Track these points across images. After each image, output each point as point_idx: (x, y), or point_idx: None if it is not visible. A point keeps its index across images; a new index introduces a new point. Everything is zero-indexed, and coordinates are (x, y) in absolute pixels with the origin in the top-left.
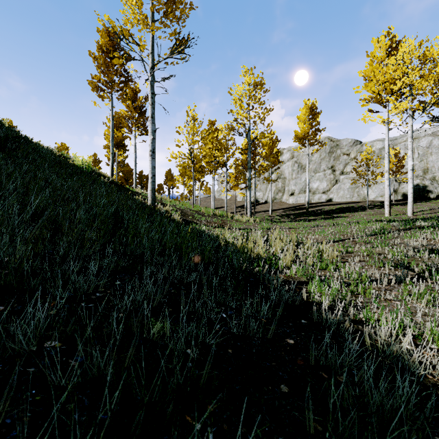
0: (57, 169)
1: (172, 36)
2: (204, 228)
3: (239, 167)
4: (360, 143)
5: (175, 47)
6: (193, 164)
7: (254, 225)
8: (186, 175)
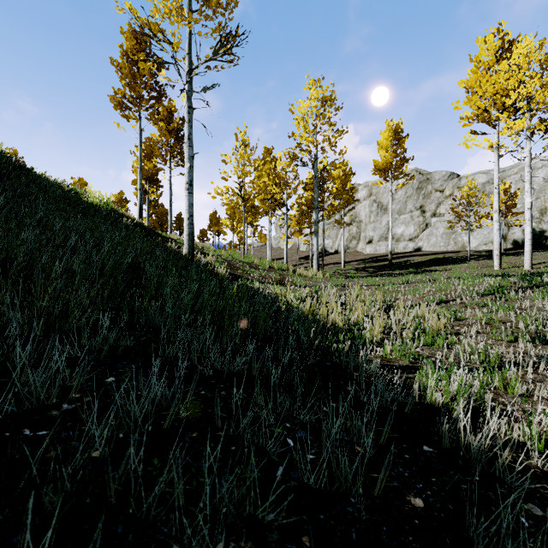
0: (61, 206)
1: (216, 32)
2: (258, 285)
3: (302, 208)
4: (457, 176)
5: (220, 45)
6: (245, 204)
7: (323, 281)
8: (235, 218)
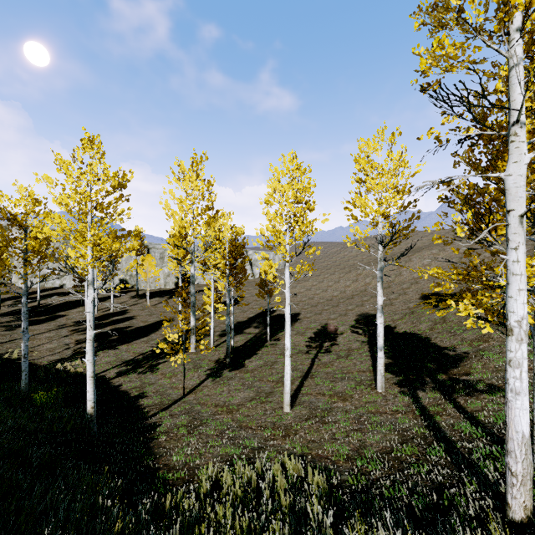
0: None
1: None
2: None
3: None
4: None
5: None
6: None
7: None
8: None
